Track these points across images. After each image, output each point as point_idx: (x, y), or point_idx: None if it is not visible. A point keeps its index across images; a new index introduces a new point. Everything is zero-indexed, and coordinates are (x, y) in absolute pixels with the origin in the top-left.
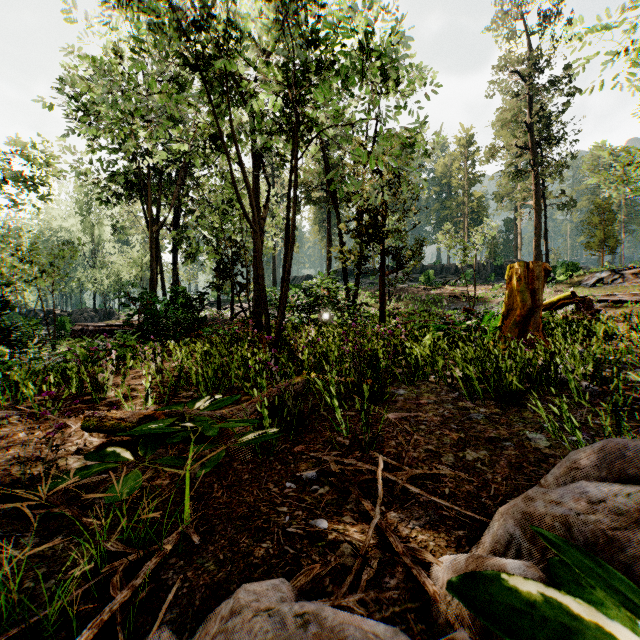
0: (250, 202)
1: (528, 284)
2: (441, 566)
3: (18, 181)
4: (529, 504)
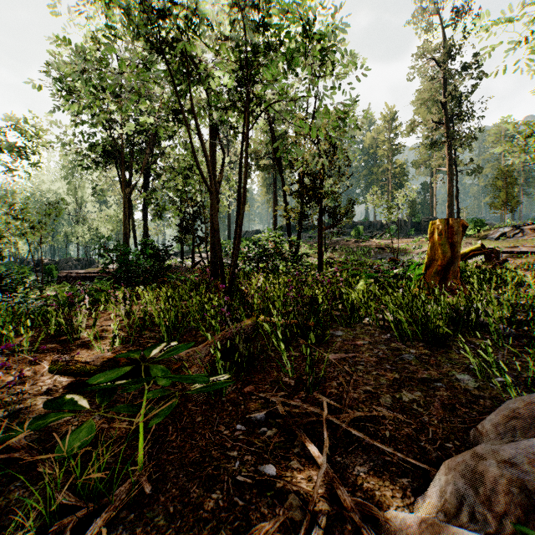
0: (207, 167)
1: (448, 238)
2: (390, 524)
3: (12, 150)
4: (479, 462)
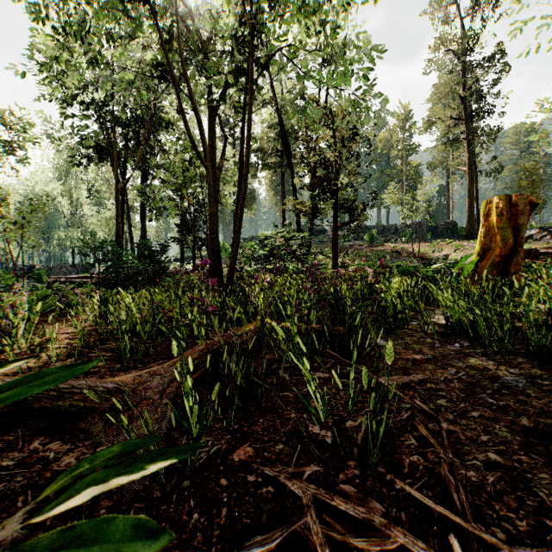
0: (201, 136)
1: (510, 220)
2: None
3: None
4: None
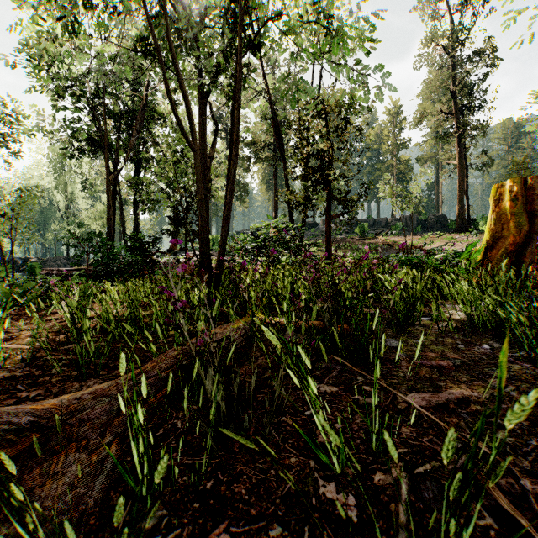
0: (188, 117)
1: (524, 205)
2: None
3: None
4: None
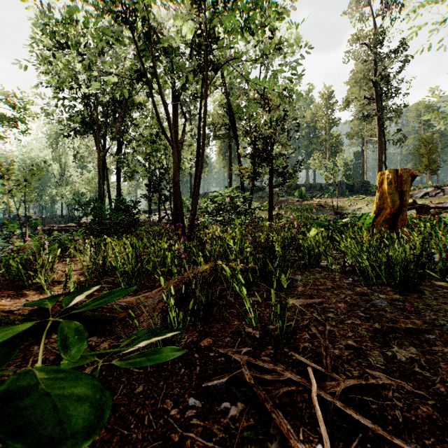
0: (168, 123)
1: (397, 187)
2: None
3: (3, 121)
4: None
